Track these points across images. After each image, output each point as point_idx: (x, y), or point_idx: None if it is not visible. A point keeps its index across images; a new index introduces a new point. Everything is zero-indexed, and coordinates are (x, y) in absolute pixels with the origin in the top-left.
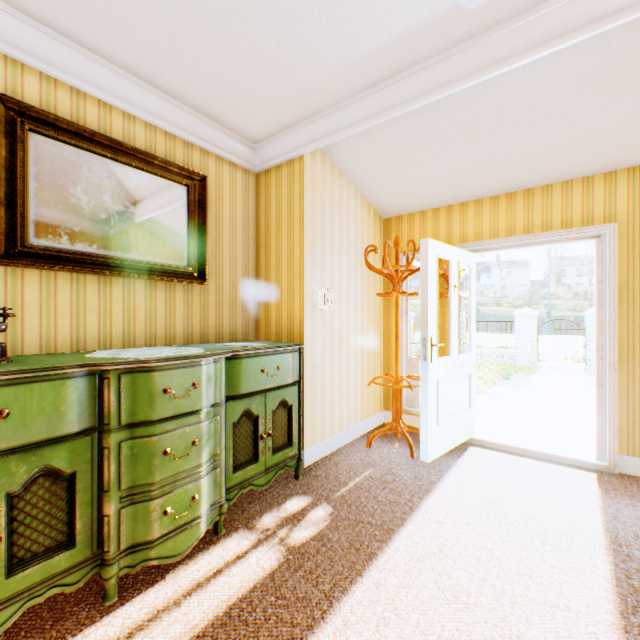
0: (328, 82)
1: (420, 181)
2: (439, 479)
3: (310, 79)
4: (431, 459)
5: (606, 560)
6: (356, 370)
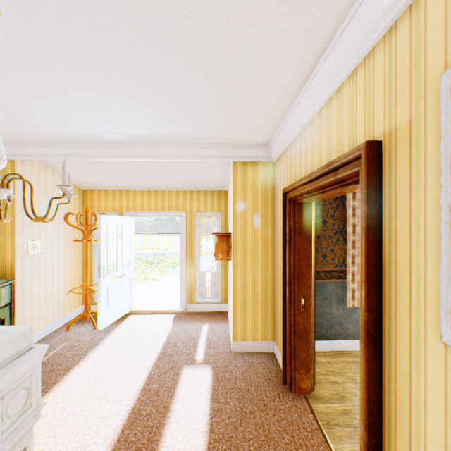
0: (32, 136)
1: (102, 179)
2: (106, 336)
3: (19, 133)
4: (104, 327)
5: (161, 347)
6: (60, 285)
